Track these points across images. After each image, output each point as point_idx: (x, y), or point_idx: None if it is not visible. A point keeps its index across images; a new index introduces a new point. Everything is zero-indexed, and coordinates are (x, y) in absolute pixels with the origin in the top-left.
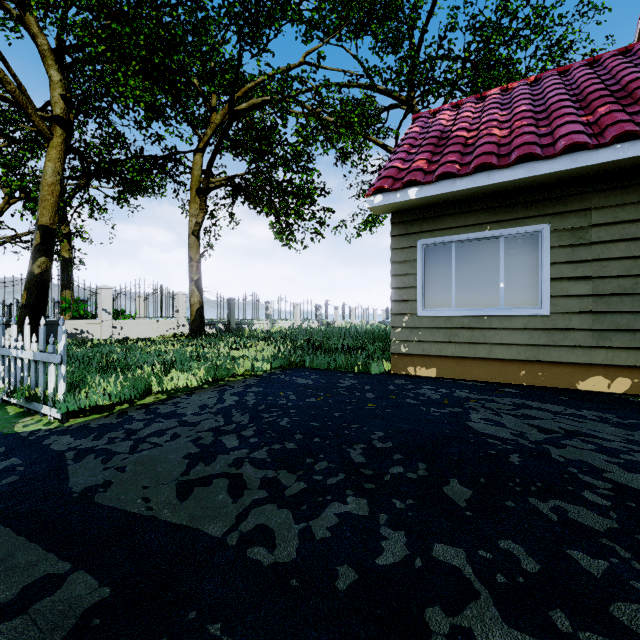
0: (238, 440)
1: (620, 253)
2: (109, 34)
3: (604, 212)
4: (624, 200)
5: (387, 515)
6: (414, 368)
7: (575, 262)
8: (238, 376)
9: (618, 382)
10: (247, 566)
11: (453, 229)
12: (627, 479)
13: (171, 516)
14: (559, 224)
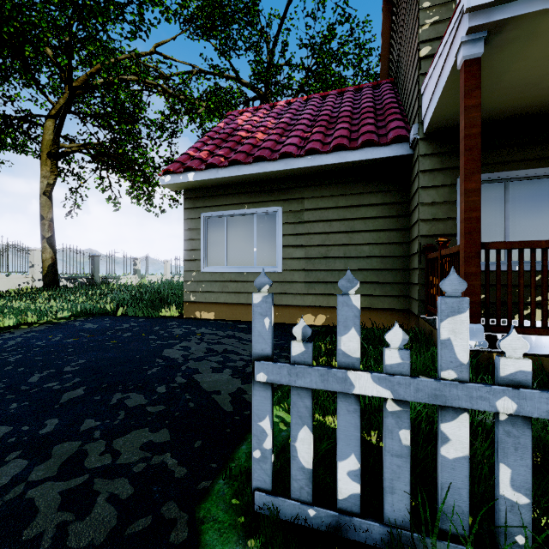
0: None
1: (320, 230)
2: None
3: (311, 201)
4: (322, 194)
5: None
6: (200, 313)
7: (296, 235)
8: (36, 324)
9: (319, 317)
10: None
11: (225, 206)
12: (203, 376)
13: None
14: (287, 207)
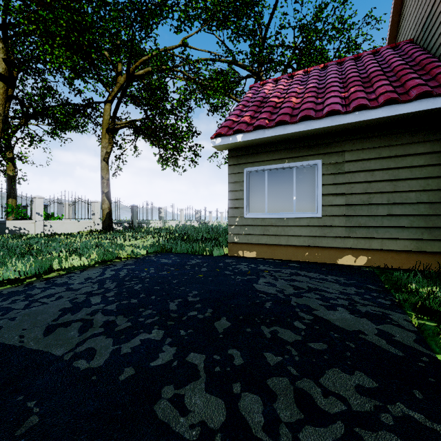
0: (101, 299)
1: (361, 179)
2: (37, 18)
3: (352, 153)
4: (363, 146)
5: (172, 339)
6: (242, 252)
7: (336, 184)
8: (123, 258)
9: (360, 259)
10: (69, 370)
11: (266, 161)
12: (324, 314)
13: (34, 345)
14: (327, 160)
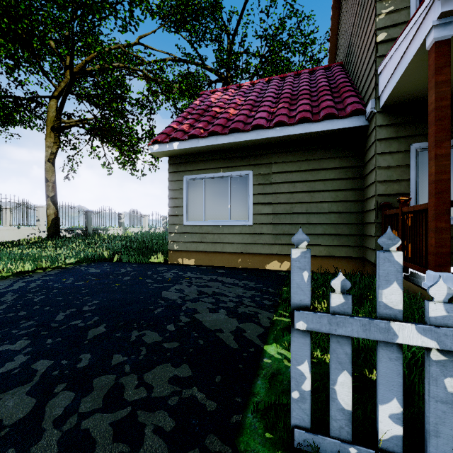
0: None
1: (285, 190)
2: None
3: (278, 165)
4: (287, 159)
5: (32, 348)
6: (182, 259)
7: (265, 194)
8: (48, 269)
9: (284, 264)
10: None
11: (203, 170)
12: (203, 316)
13: None
14: (257, 171)
